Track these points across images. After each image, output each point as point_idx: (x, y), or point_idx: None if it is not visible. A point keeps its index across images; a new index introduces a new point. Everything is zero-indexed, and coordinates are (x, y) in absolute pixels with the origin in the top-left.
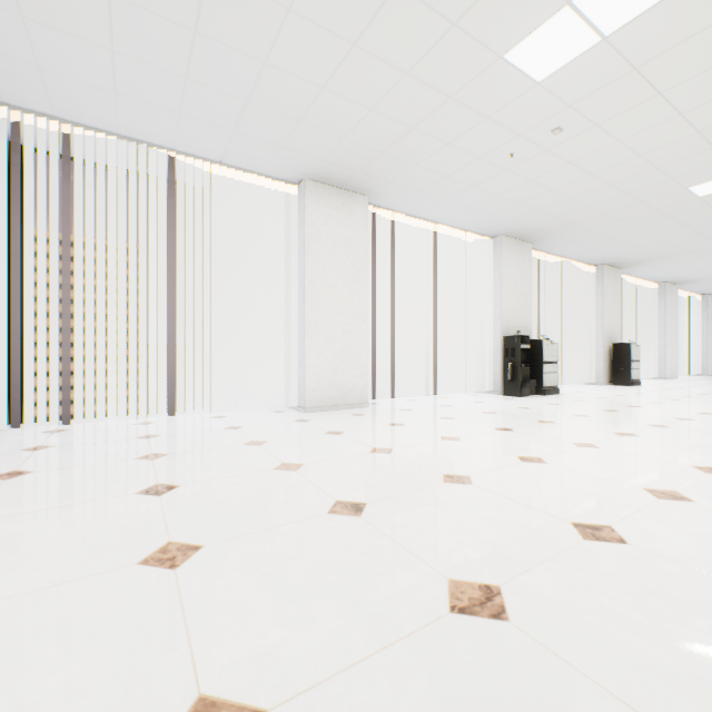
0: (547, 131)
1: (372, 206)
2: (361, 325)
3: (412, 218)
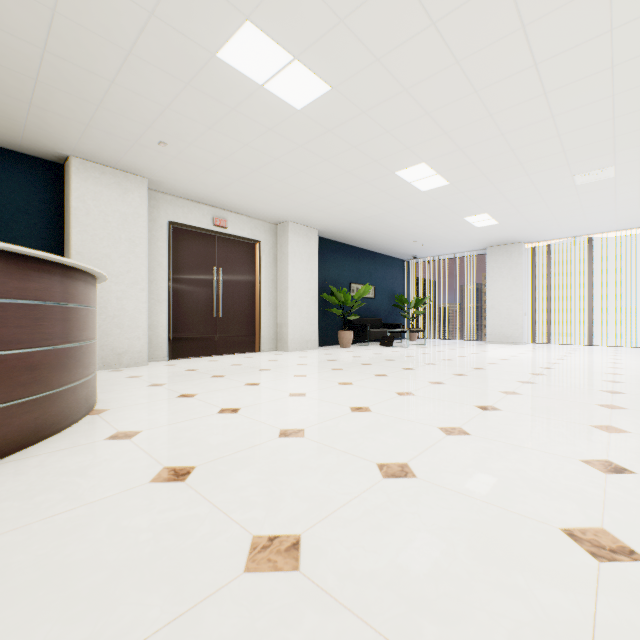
0: None
1: None
2: None
3: None
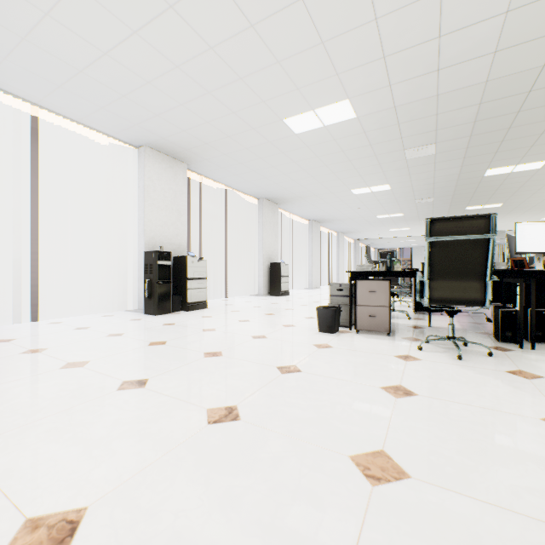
0: None
1: None
2: None
3: None
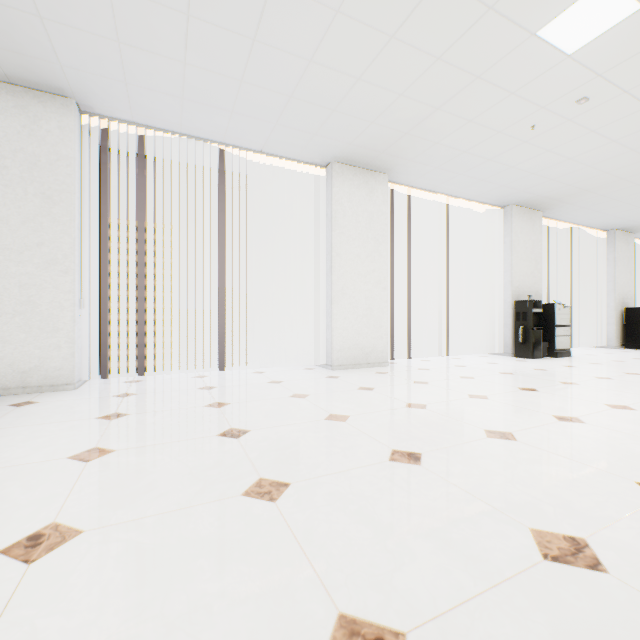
0: (572, 102)
1: (390, 183)
2: (381, 291)
3: (426, 192)
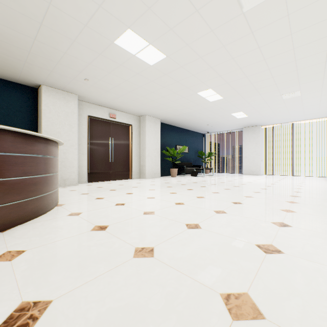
0: None
1: None
2: None
3: None
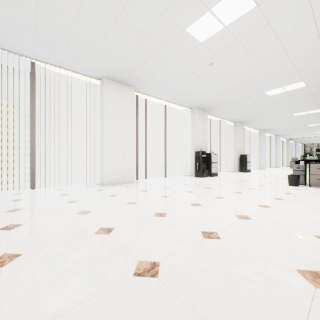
0: (208, 64)
1: (136, 92)
2: (130, 146)
3: (155, 98)
